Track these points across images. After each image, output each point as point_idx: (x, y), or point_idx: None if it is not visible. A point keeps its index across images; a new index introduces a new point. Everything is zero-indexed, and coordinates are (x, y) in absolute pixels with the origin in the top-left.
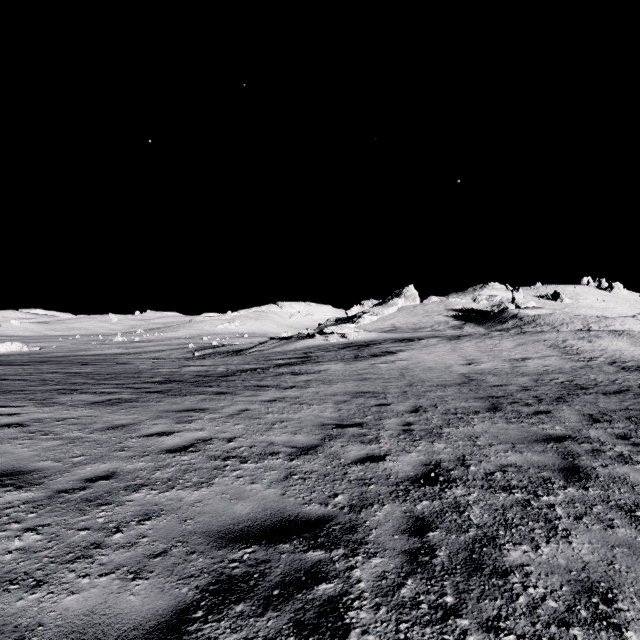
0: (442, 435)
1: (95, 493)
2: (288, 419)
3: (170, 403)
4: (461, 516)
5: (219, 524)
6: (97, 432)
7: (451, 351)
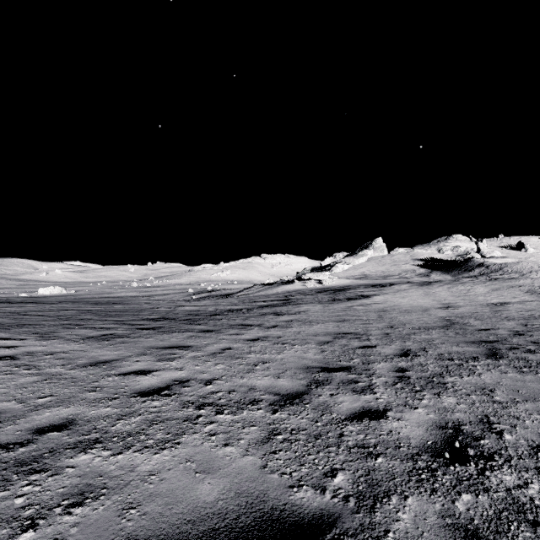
0: (447, 386)
1: (36, 451)
2: (270, 360)
3: (158, 339)
4: (538, 533)
5: (172, 521)
6: (78, 368)
7: (424, 295)
